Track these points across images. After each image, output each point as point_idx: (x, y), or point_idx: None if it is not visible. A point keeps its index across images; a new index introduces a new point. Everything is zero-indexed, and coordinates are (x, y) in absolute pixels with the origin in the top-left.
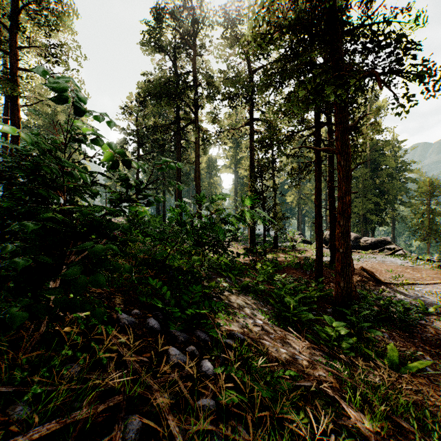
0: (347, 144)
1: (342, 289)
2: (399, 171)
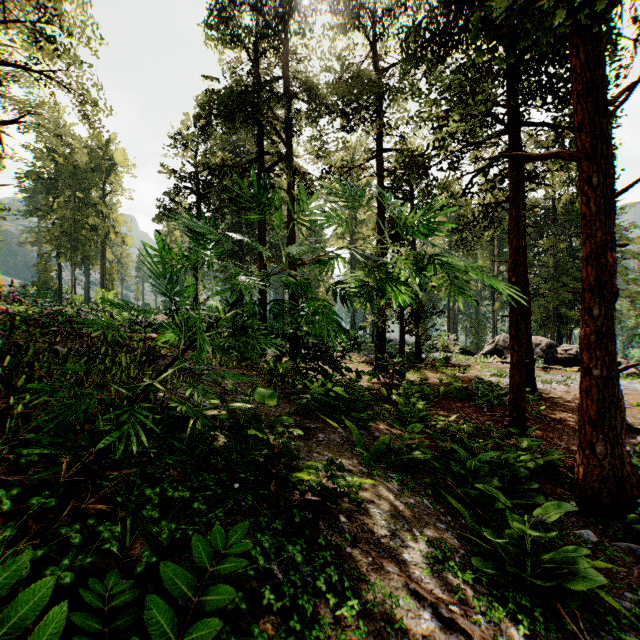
0: (609, 136)
1: (599, 459)
2: None
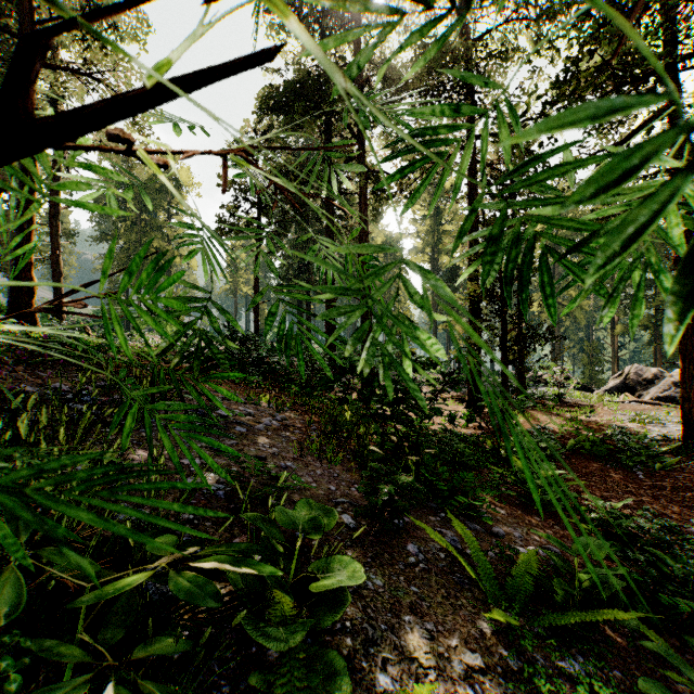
0: None
1: None
2: None
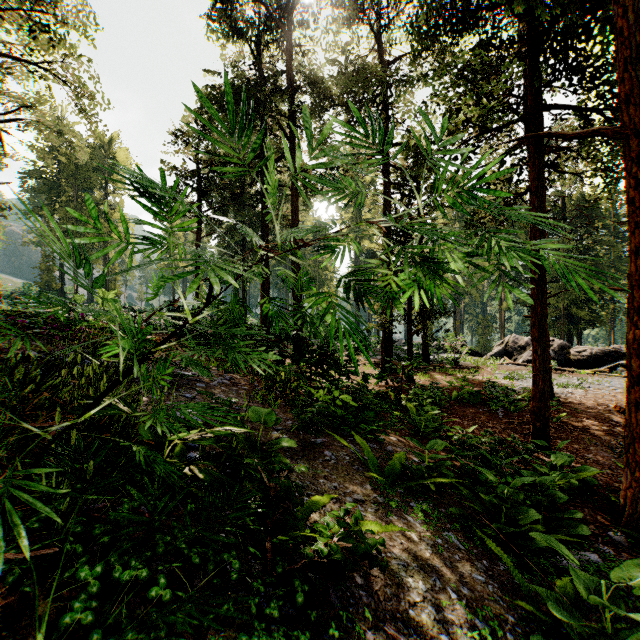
0: None
1: None
2: (621, 238)
